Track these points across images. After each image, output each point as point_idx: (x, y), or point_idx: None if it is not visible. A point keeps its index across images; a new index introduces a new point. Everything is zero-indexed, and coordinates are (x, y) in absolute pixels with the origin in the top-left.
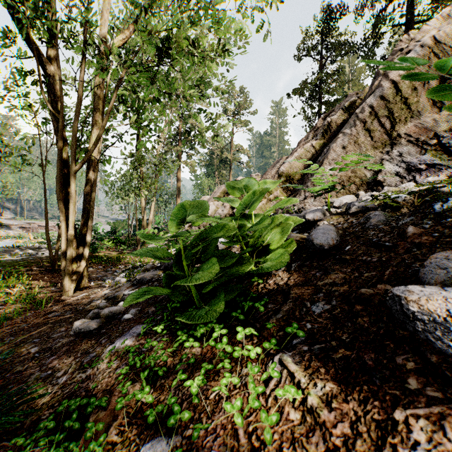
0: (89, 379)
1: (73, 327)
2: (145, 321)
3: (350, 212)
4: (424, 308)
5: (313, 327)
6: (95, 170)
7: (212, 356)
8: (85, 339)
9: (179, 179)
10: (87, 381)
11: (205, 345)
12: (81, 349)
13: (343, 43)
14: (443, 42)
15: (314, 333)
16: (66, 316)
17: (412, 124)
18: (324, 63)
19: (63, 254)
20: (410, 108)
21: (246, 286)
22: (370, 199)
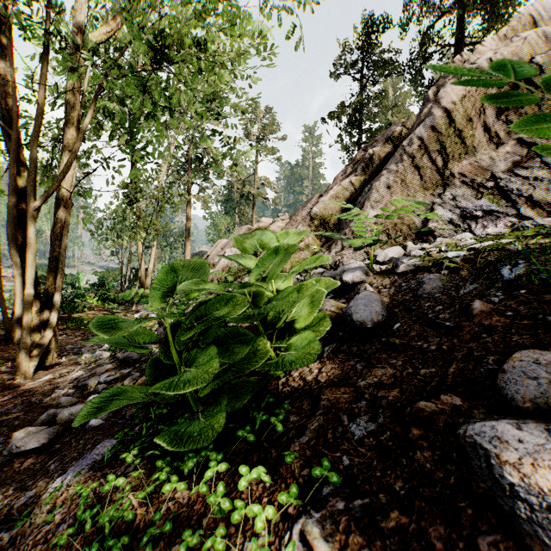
0: (13, 544)
1: (11, 441)
2: (115, 436)
3: (398, 271)
4: (531, 483)
5: (353, 463)
6: (67, 206)
7: (203, 509)
8: (27, 461)
9: (189, 217)
10: (10, 547)
11: (193, 492)
12: (17, 481)
13: (386, 61)
14: None
15: (354, 476)
16: (13, 415)
17: (466, 162)
18: (365, 83)
19: (18, 321)
20: (465, 142)
21: (263, 379)
22: (421, 254)
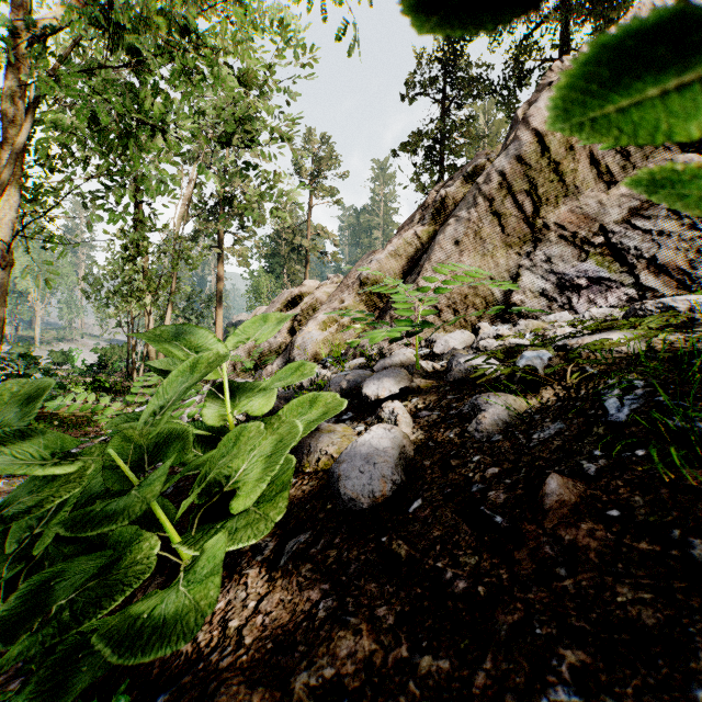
0: None
1: None
2: None
3: (450, 379)
4: None
5: None
6: (6, 264)
7: None
8: None
9: (221, 276)
10: None
11: None
12: None
13: (474, 79)
14: None
15: None
16: None
17: (566, 208)
18: (447, 106)
19: None
20: (564, 180)
21: None
22: (493, 345)
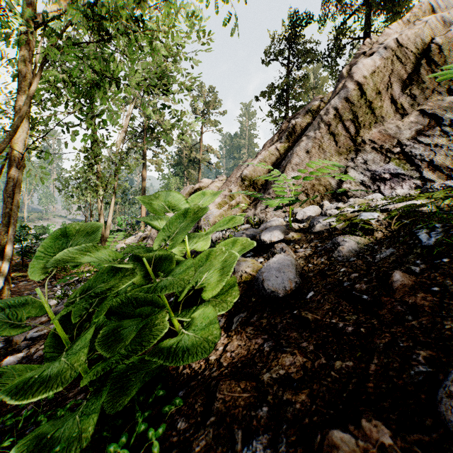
0: None
1: None
2: None
3: (314, 231)
4: None
5: None
6: (20, 167)
7: None
8: None
9: (145, 178)
10: None
11: None
12: None
13: (308, 50)
14: (405, 45)
15: None
16: None
17: (376, 130)
18: (290, 68)
19: None
20: (375, 113)
21: None
22: (336, 213)
